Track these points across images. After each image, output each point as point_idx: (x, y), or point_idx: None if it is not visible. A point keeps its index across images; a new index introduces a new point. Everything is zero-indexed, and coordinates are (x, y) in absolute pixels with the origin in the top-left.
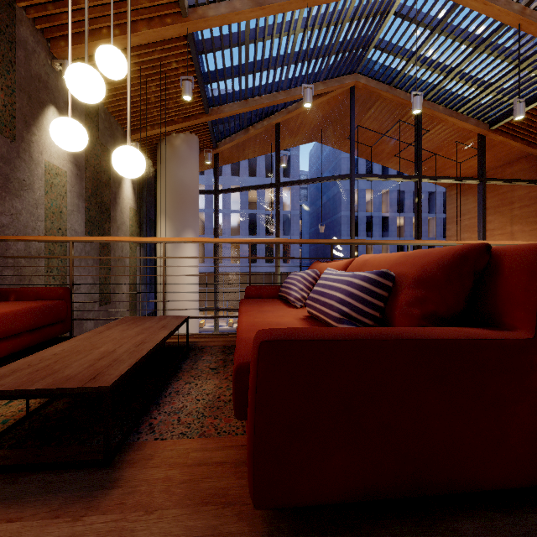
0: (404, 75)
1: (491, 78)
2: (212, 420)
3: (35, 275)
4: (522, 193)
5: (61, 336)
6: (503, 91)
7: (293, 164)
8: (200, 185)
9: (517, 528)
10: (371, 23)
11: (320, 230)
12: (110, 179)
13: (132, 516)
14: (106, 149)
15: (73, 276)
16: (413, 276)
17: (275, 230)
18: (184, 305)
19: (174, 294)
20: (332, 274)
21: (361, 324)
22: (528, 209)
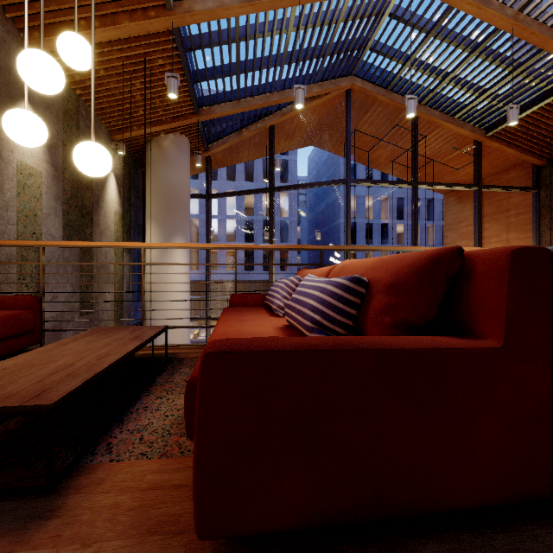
0: (400, 79)
1: (486, 84)
2: (178, 438)
3: (1, 283)
4: (517, 200)
5: (30, 349)
6: (498, 97)
7: (291, 168)
8: (194, 189)
9: (484, 549)
10: (366, 24)
11: (317, 236)
12: (92, 181)
13: (66, 550)
14: None
15: (43, 284)
16: (385, 282)
17: (269, 236)
18: (173, 315)
19: (163, 303)
20: (309, 281)
21: (333, 333)
22: (523, 216)
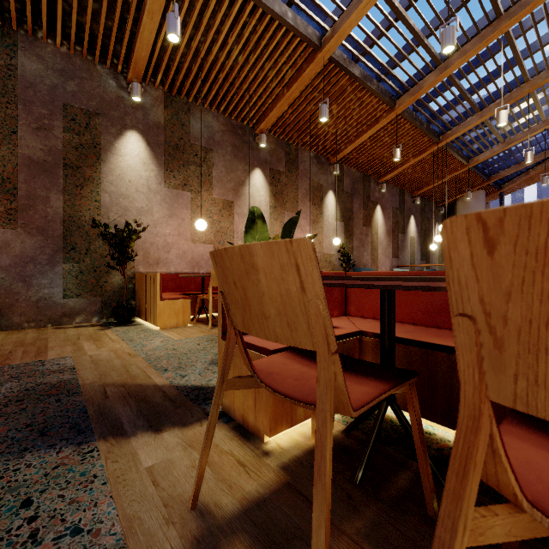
0: None
1: None
2: None
3: None
4: None
5: None
6: None
7: None
8: None
9: None
10: None
11: None
12: (429, 232)
13: None
14: (428, 219)
15: None
16: None
17: None
18: None
19: None
20: None
21: None
22: None
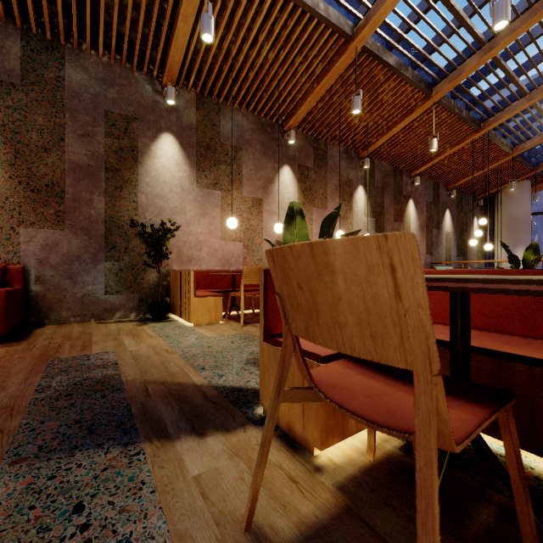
0: None
1: None
2: None
3: None
4: None
5: None
6: None
7: None
8: None
9: None
10: None
11: None
12: (466, 226)
13: None
14: (464, 213)
15: None
16: None
17: None
18: None
19: None
20: None
21: None
22: None
